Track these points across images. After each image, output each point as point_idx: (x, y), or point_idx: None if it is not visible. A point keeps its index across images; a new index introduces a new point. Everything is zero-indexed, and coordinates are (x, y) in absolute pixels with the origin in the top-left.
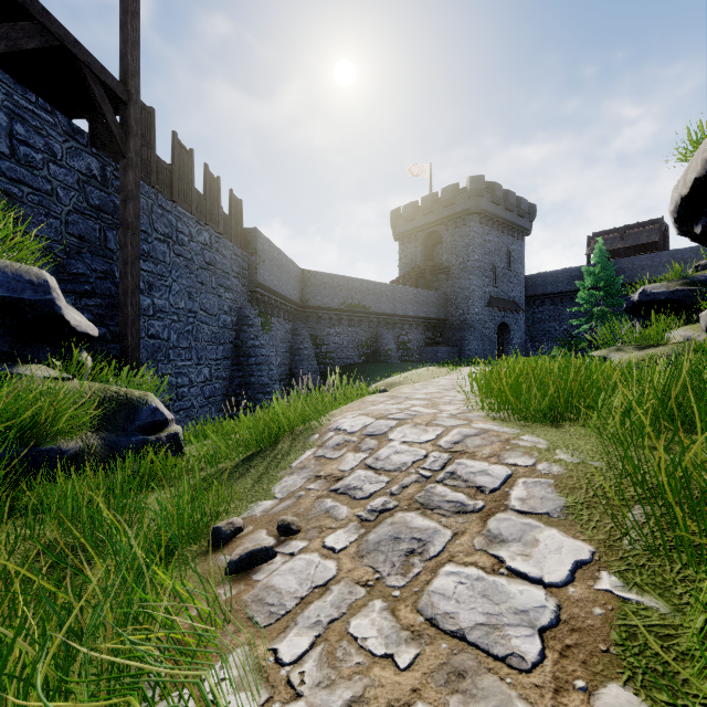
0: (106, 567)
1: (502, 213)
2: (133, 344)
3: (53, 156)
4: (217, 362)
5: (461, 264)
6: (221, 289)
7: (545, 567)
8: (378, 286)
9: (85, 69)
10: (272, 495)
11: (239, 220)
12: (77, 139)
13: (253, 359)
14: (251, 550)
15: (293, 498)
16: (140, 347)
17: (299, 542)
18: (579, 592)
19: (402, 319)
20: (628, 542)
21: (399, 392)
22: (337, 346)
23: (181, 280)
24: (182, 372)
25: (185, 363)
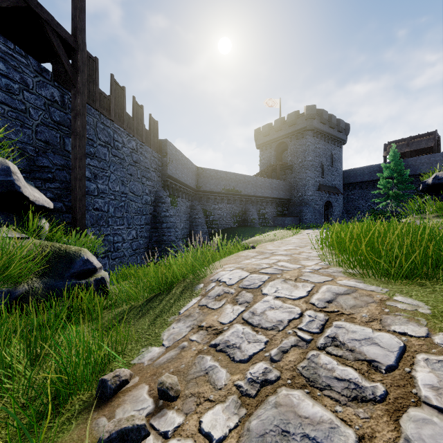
0: None
1: (327, 130)
2: (80, 214)
3: (26, 86)
4: (141, 227)
5: (300, 163)
6: (144, 179)
7: None
8: (246, 178)
9: (46, 24)
10: (160, 341)
11: (155, 134)
12: (44, 76)
13: (165, 225)
14: (122, 428)
15: (177, 349)
16: (87, 216)
17: (175, 416)
18: None
19: (262, 199)
20: None
21: (265, 249)
22: (220, 216)
23: (117, 172)
24: (117, 233)
25: (119, 227)
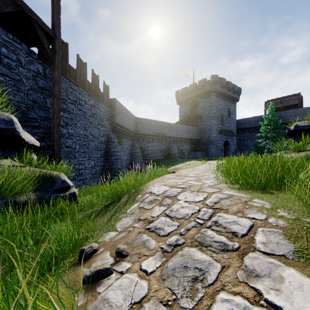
0: (1, 287)
1: (225, 92)
2: (57, 150)
3: (20, 63)
4: (97, 158)
5: (207, 114)
6: (99, 126)
7: (294, 302)
8: (170, 125)
9: (34, 22)
10: (115, 229)
11: (107, 95)
12: (32, 56)
13: (114, 157)
14: (97, 269)
15: (126, 232)
16: (61, 151)
17: (127, 264)
18: None
19: (181, 139)
20: None
21: (181, 173)
22: (151, 151)
23: (81, 121)
24: (81, 163)
25: (82, 159)
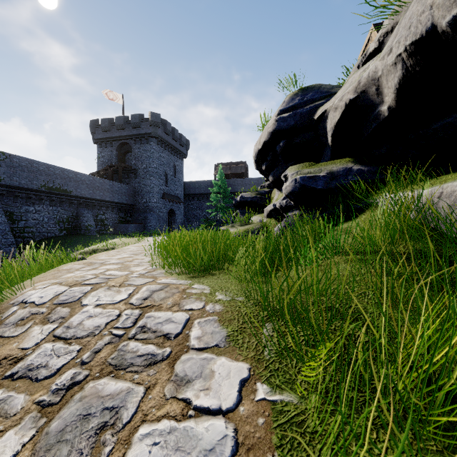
0: None
1: (171, 141)
2: None
3: None
4: None
5: (145, 169)
6: None
7: (221, 395)
8: (79, 175)
9: None
10: None
11: None
12: None
13: None
14: None
15: None
16: None
17: None
18: (247, 409)
19: (100, 203)
20: (267, 353)
21: (95, 259)
22: (37, 222)
23: None
24: None
25: None
